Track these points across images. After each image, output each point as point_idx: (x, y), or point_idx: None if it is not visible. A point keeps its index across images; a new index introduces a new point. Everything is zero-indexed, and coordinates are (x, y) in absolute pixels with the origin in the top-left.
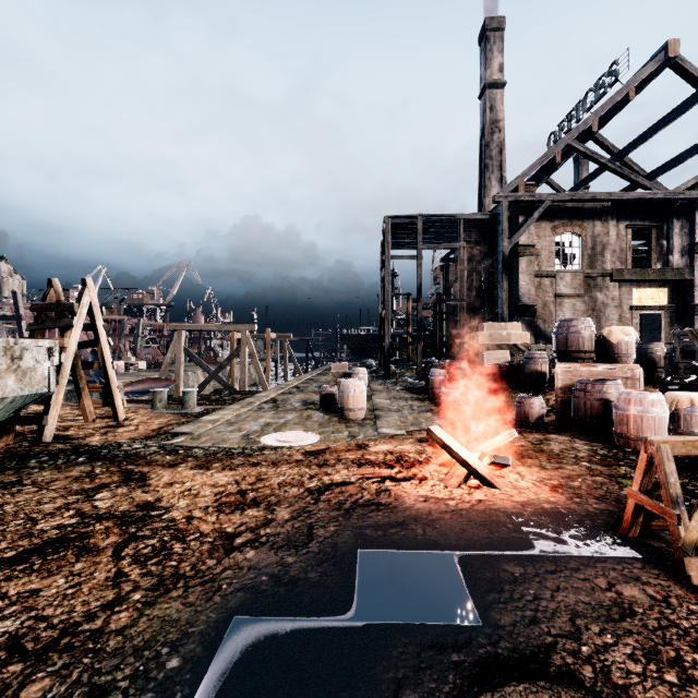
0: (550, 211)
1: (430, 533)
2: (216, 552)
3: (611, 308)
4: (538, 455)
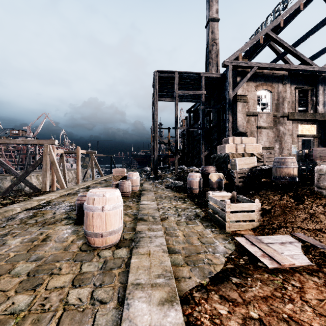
0: (254, 75)
1: None
2: None
3: (287, 135)
4: None
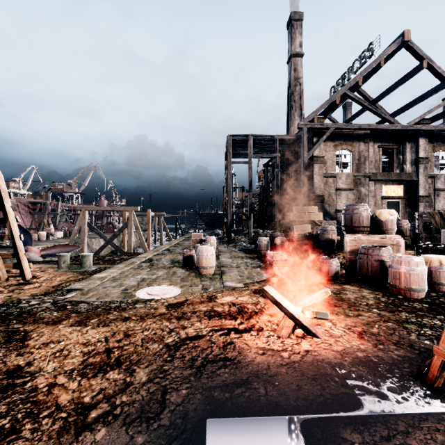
0: (333, 135)
1: (271, 393)
2: (66, 433)
3: (369, 197)
4: (340, 303)
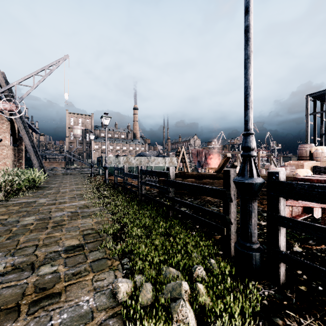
0: None
1: None
2: None
3: None
4: None
